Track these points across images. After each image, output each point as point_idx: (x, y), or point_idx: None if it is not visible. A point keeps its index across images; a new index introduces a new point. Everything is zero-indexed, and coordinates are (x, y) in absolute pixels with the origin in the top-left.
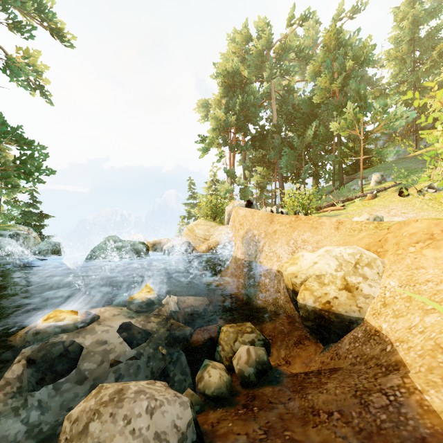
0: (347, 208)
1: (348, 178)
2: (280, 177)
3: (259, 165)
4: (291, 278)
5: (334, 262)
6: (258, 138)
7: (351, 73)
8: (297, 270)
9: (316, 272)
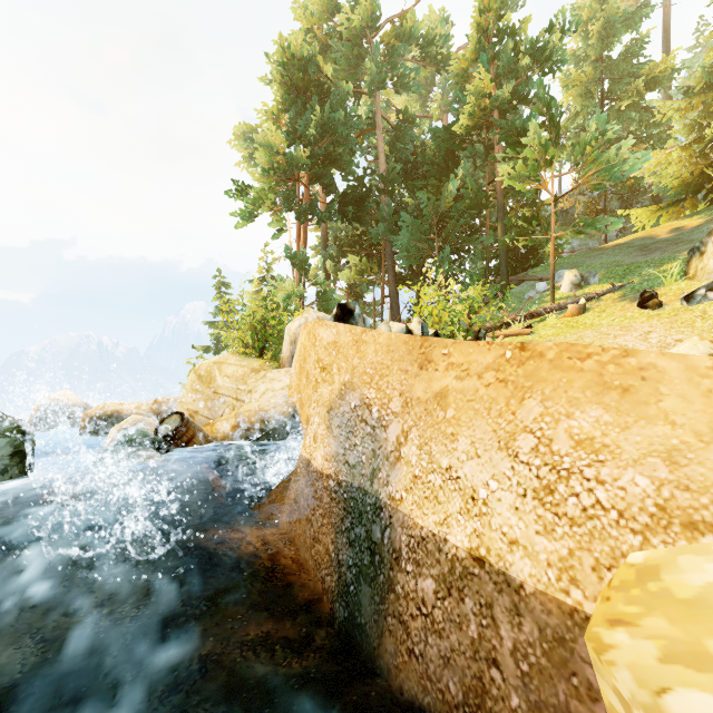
0: (535, 330)
1: (513, 279)
2: (392, 276)
3: (353, 253)
4: None
5: None
6: (352, 198)
7: (527, 79)
8: None
9: None
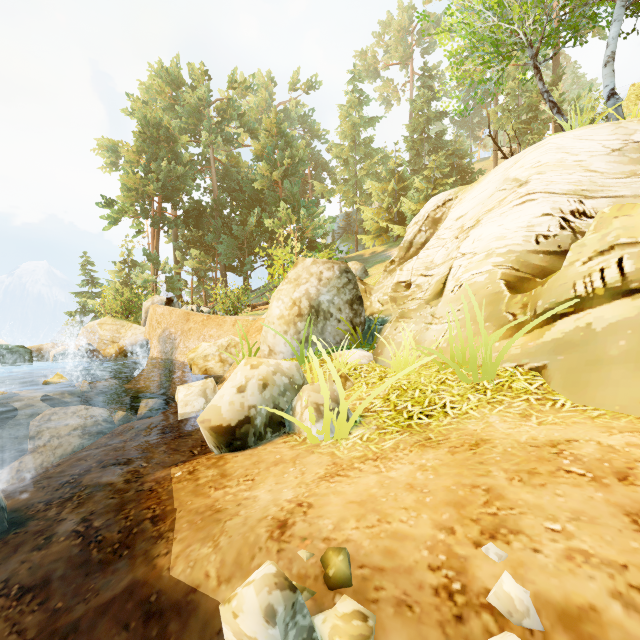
0: None
1: None
2: (222, 266)
3: (196, 248)
4: (190, 361)
5: (216, 347)
6: (193, 214)
7: (290, 168)
8: (195, 355)
9: (205, 354)
